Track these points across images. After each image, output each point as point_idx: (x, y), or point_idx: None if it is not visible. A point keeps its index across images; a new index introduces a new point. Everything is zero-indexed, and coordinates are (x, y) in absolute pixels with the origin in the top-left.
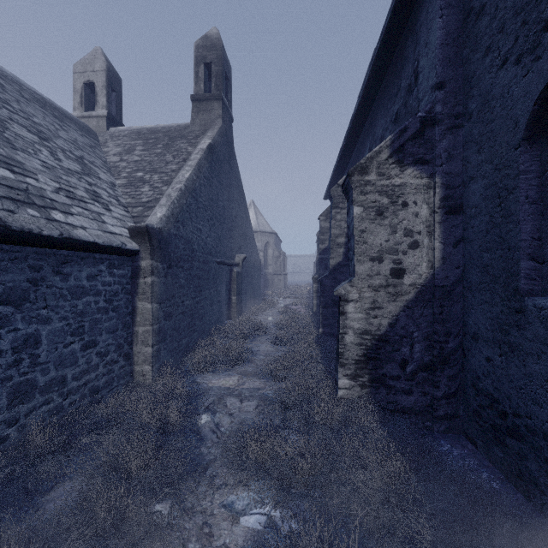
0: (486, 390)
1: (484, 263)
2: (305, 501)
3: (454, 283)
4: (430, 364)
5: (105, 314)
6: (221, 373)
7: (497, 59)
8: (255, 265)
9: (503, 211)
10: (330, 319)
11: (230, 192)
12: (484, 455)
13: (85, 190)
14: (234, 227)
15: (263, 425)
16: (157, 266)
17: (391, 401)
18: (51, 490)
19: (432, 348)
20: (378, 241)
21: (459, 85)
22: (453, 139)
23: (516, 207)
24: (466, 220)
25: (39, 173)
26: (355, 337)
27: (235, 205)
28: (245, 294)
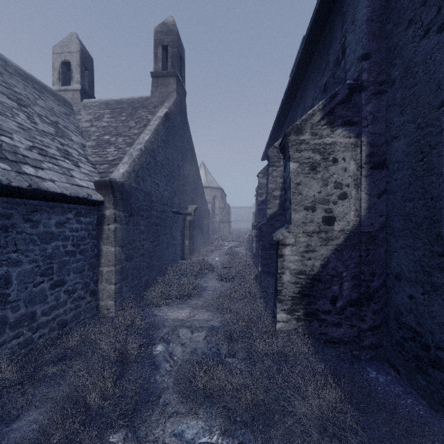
0: (409, 324)
1: (406, 211)
2: (249, 430)
3: (378, 230)
4: (357, 300)
5: (73, 257)
6: (175, 306)
7: (420, 29)
8: (205, 214)
9: (426, 165)
10: (268, 260)
11: (184, 153)
12: (406, 381)
13: (57, 149)
14: (187, 183)
15: (211, 356)
16: (120, 215)
17: (323, 332)
18: (17, 419)
19: (359, 286)
20: (311, 192)
21: (382, 56)
22: (377, 104)
23: (439, 161)
24: (389, 174)
25: (15, 133)
26: (292, 277)
27: (188, 165)
28: (196, 239)
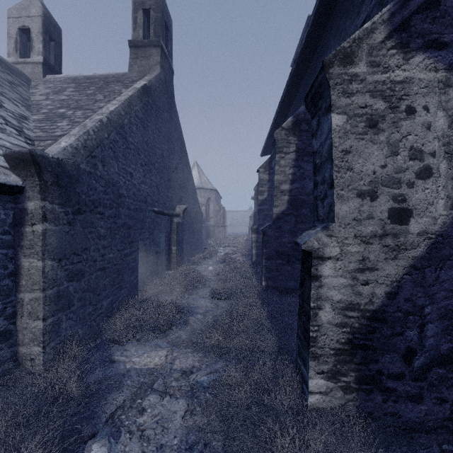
0: None
1: None
2: None
3: None
4: (449, 355)
5: None
6: (148, 343)
7: None
8: (197, 216)
9: None
10: (274, 272)
11: (170, 142)
12: None
13: None
14: (174, 178)
15: None
16: (54, 210)
17: (390, 412)
18: None
19: None
20: (369, 166)
21: None
22: None
23: None
24: None
25: None
26: (335, 314)
27: (176, 157)
28: (186, 245)
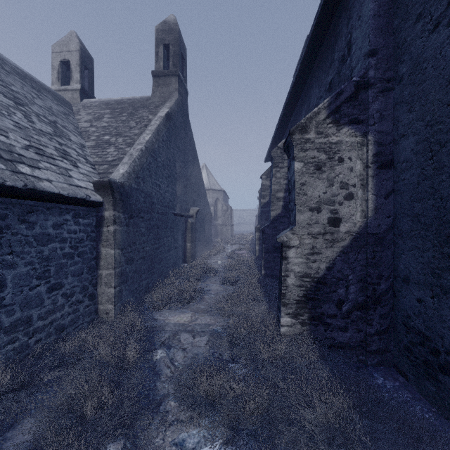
0: (417, 329)
1: (415, 212)
2: (253, 439)
3: (385, 231)
4: (363, 304)
5: (71, 259)
6: (176, 310)
7: (429, 24)
8: (207, 216)
9: (436, 164)
10: (271, 263)
11: (186, 154)
12: (415, 387)
13: (55, 149)
14: (189, 184)
15: (213, 362)
16: (119, 216)
17: (329, 337)
18: (11, 427)
19: (366, 290)
20: (316, 193)
21: (390, 52)
22: (384, 101)
23: (449, 159)
24: (396, 174)
25: (11, 131)
26: (296, 280)
27: (190, 166)
28: (198, 242)
